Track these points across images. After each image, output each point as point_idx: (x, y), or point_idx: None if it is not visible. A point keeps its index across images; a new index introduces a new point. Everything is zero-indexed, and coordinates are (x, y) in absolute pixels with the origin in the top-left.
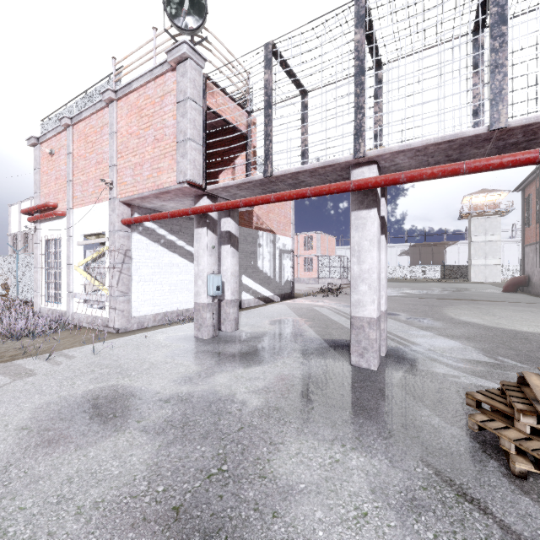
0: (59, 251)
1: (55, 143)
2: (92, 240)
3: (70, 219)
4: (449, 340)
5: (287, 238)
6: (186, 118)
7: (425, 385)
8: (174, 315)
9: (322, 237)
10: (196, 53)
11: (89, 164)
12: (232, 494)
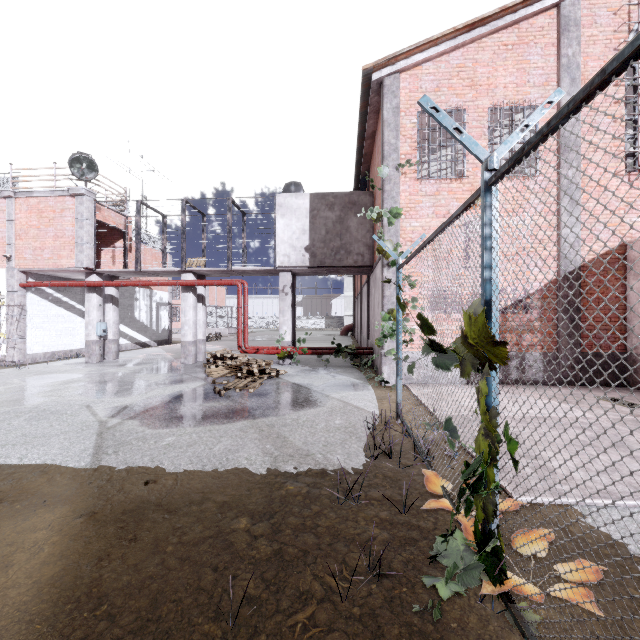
0: None
1: None
2: None
3: None
4: None
5: (164, 292)
6: (84, 230)
7: None
8: (60, 354)
9: (211, 287)
10: (90, 192)
11: None
12: (121, 379)
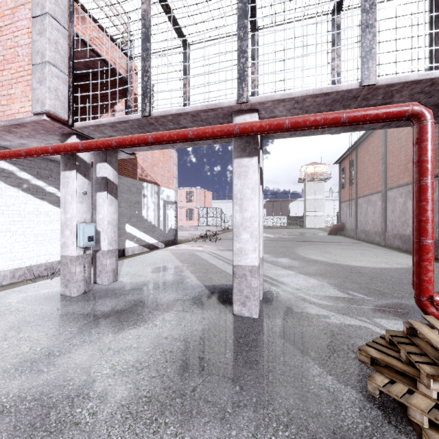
0: None
1: None
2: None
3: None
4: (308, 278)
5: (171, 190)
6: (45, 37)
7: (305, 331)
8: (41, 269)
9: (201, 192)
10: None
11: None
12: None
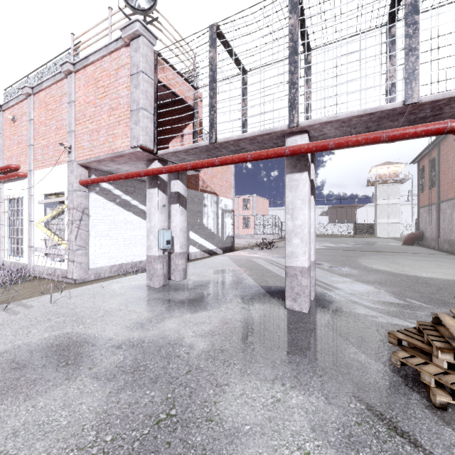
0: (22, 210)
1: (17, 110)
2: (52, 199)
3: (31, 180)
4: (365, 285)
5: (228, 199)
6: (139, 89)
7: (350, 325)
8: (128, 267)
9: (257, 199)
10: (148, 31)
11: (49, 129)
12: (180, 440)
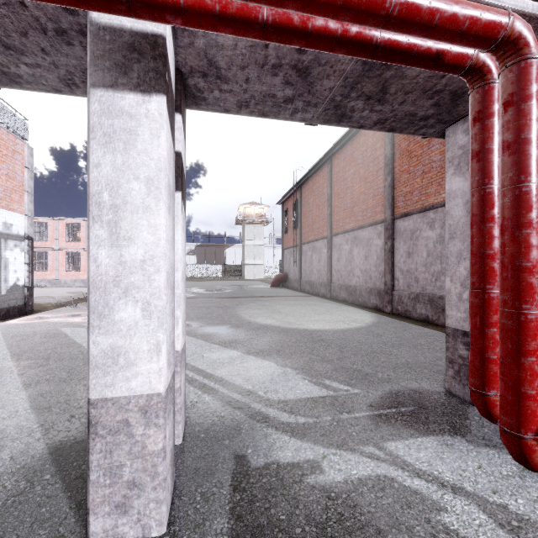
0: None
1: None
2: None
3: None
4: (262, 361)
5: (15, 214)
6: None
7: None
8: None
9: None
10: None
11: None
12: None
